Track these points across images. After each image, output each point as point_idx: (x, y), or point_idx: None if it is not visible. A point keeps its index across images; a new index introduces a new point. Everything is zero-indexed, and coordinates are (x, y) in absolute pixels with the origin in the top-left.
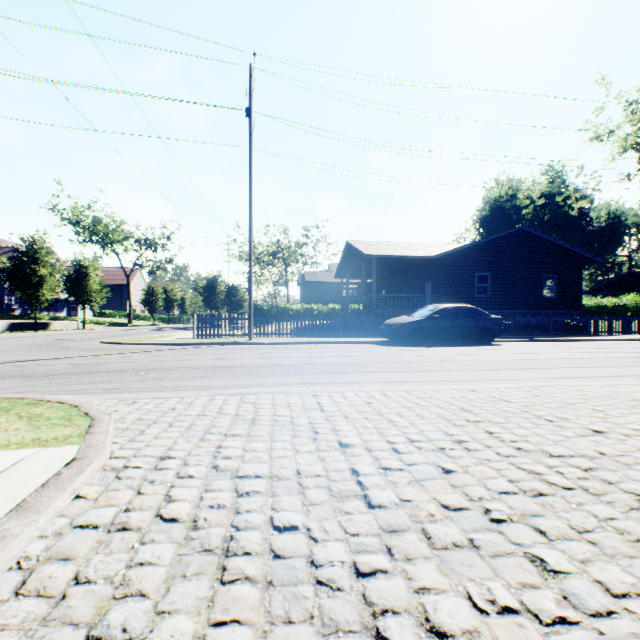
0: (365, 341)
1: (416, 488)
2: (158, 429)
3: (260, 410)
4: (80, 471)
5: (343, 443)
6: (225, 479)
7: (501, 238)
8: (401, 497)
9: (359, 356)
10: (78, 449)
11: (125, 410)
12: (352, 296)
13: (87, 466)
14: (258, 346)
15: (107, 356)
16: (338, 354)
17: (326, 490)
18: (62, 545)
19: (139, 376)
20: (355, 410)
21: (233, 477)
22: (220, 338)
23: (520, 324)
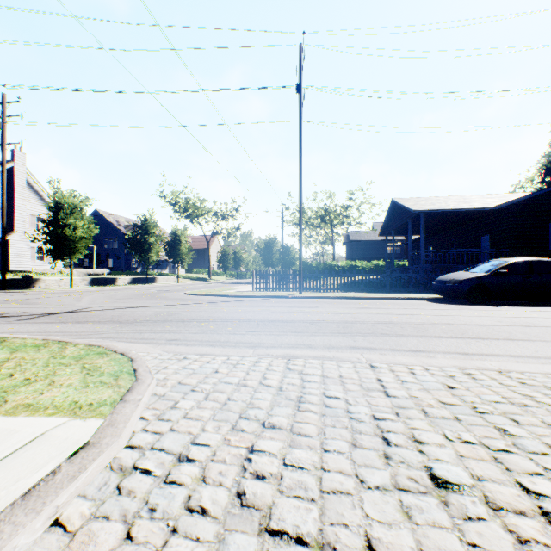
0: (415, 297)
1: None
2: (192, 401)
3: (307, 384)
4: (77, 472)
5: (437, 477)
6: (249, 533)
7: None
8: None
9: (413, 315)
10: (98, 427)
11: (172, 368)
12: (395, 253)
13: (89, 463)
14: (307, 300)
15: (183, 306)
16: (388, 311)
17: None
18: None
19: (199, 327)
20: (434, 399)
21: (261, 530)
22: (274, 291)
23: None
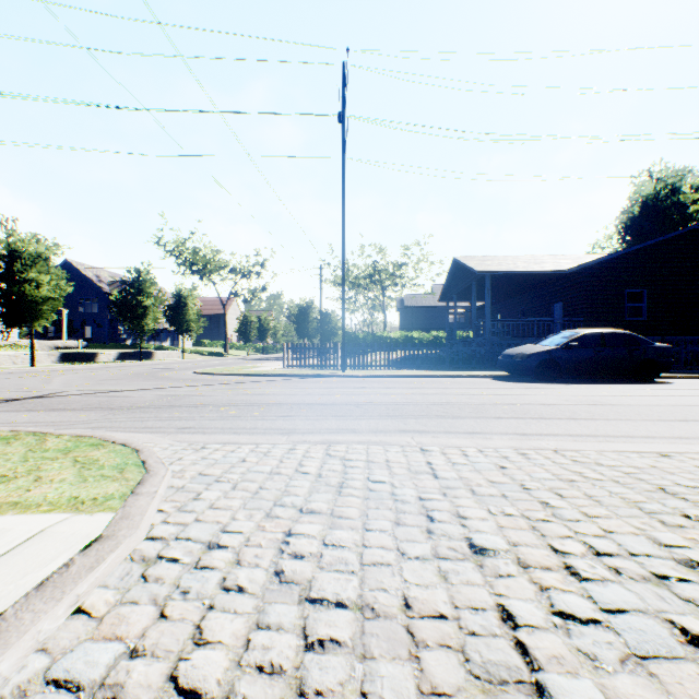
0: (478, 375)
1: (645, 683)
2: (217, 492)
3: (349, 470)
4: (95, 563)
5: (476, 545)
6: (289, 603)
7: (663, 243)
8: None
9: (474, 394)
10: (110, 520)
11: (189, 458)
12: (459, 322)
13: (107, 554)
14: (351, 379)
15: (194, 388)
16: (447, 391)
17: (459, 658)
18: None
19: (218, 413)
20: (484, 479)
21: (301, 600)
22: (311, 369)
23: (694, 355)
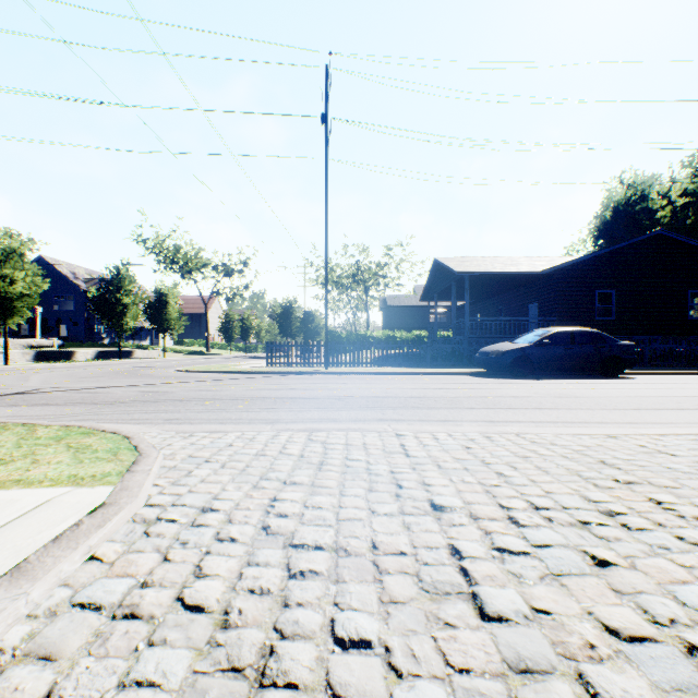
0: (457, 372)
1: (555, 590)
2: (208, 470)
3: (330, 451)
4: (102, 522)
5: (436, 504)
6: (275, 548)
7: (630, 246)
8: (532, 604)
9: (450, 389)
10: (111, 491)
11: (179, 444)
12: (440, 322)
13: (112, 516)
14: (334, 376)
15: (178, 384)
16: (425, 386)
17: (414, 579)
18: (49, 634)
19: (204, 406)
20: (450, 457)
21: (286, 545)
22: (294, 367)
23: (658, 353)
